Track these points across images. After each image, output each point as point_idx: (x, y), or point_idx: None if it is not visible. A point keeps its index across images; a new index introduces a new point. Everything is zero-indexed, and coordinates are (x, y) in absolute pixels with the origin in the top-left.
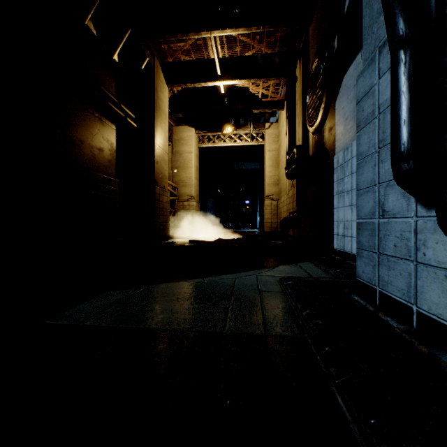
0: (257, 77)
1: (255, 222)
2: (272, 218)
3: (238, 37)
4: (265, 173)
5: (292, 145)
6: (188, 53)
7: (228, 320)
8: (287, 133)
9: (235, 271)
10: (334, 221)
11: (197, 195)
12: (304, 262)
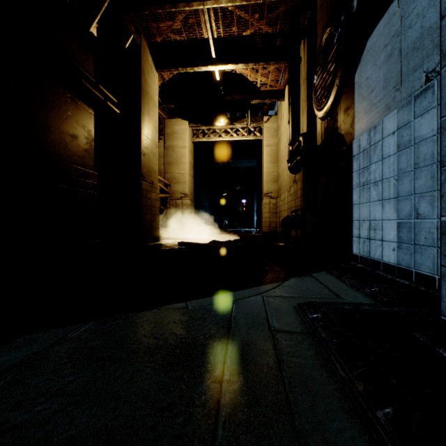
0: (256, 61)
1: (251, 221)
2: (271, 218)
3: (235, 11)
4: (263, 170)
5: (297, 134)
6: (180, 34)
7: (218, 435)
8: (290, 120)
9: (231, 288)
10: (354, 220)
11: (191, 192)
12: (319, 273)
